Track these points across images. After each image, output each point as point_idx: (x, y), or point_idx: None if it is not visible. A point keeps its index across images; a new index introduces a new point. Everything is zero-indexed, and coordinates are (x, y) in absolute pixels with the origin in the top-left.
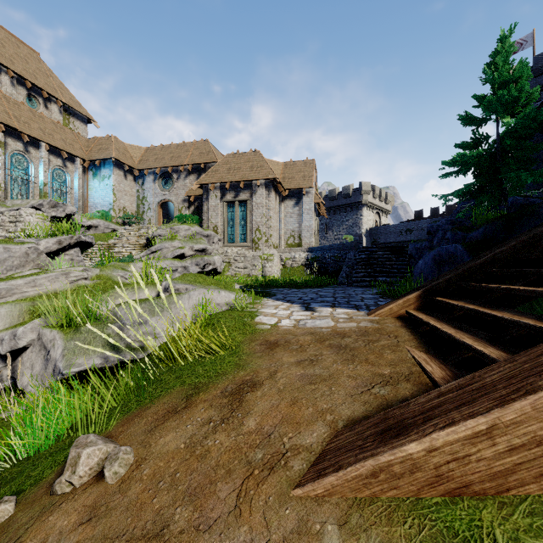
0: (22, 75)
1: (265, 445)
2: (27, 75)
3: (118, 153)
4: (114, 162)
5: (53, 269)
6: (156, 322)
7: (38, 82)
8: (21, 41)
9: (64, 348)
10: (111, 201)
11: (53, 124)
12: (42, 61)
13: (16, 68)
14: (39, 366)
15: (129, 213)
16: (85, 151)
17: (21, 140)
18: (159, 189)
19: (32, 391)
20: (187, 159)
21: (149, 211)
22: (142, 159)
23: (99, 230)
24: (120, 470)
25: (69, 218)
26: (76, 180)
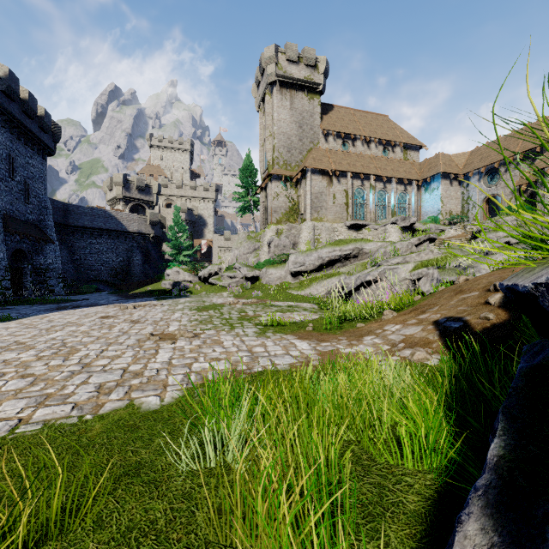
0: (381, 138)
1: (510, 270)
2: (383, 136)
3: (444, 166)
4: (441, 175)
5: (425, 249)
6: (480, 266)
7: (388, 137)
8: (378, 114)
9: (440, 274)
10: (439, 207)
11: (398, 162)
12: (389, 120)
13: (377, 135)
14: (428, 284)
15: (454, 214)
16: (418, 173)
17: (382, 181)
18: (484, 186)
19: (427, 290)
20: (516, 149)
21: (474, 209)
22: (467, 163)
23: (431, 232)
24: (470, 278)
25: (412, 226)
26: (413, 197)
